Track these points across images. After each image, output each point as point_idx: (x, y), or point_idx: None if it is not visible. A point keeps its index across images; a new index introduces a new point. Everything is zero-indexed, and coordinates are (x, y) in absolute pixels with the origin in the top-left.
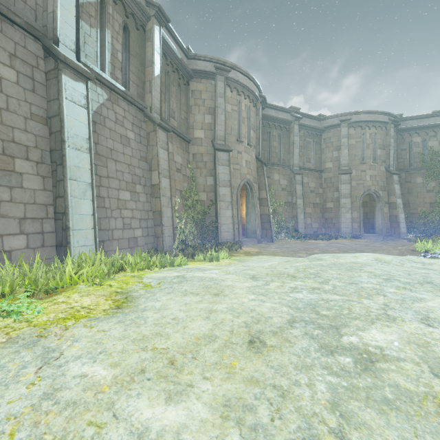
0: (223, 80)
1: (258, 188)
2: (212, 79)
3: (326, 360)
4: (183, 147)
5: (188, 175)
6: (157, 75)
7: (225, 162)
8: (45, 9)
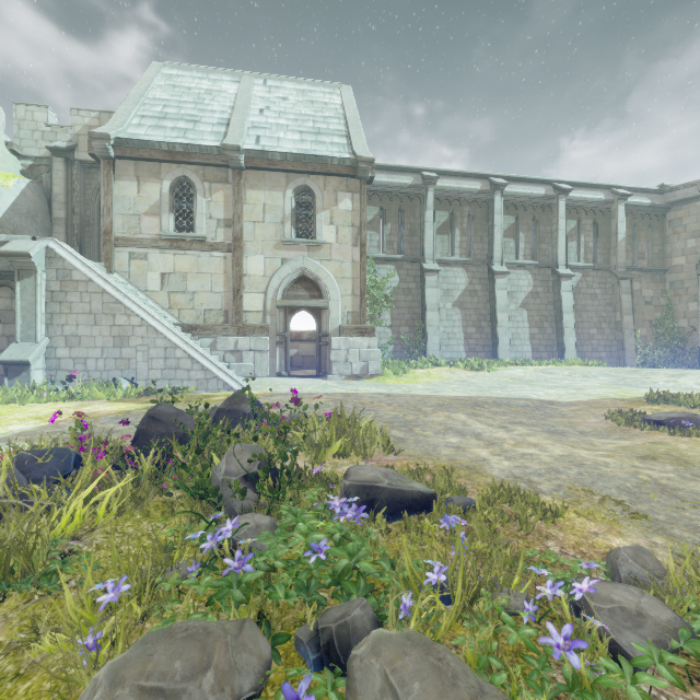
0: None
1: None
2: (696, 201)
3: (627, 371)
4: (655, 280)
5: (663, 304)
6: (621, 239)
7: None
8: (552, 253)
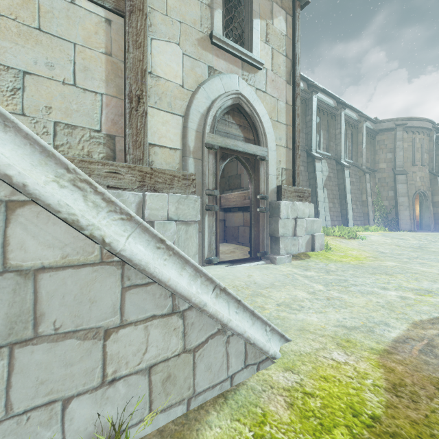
0: (401, 130)
1: (431, 194)
2: (392, 131)
3: None
4: (372, 176)
5: (375, 191)
6: (364, 147)
7: (403, 181)
8: (336, 149)
